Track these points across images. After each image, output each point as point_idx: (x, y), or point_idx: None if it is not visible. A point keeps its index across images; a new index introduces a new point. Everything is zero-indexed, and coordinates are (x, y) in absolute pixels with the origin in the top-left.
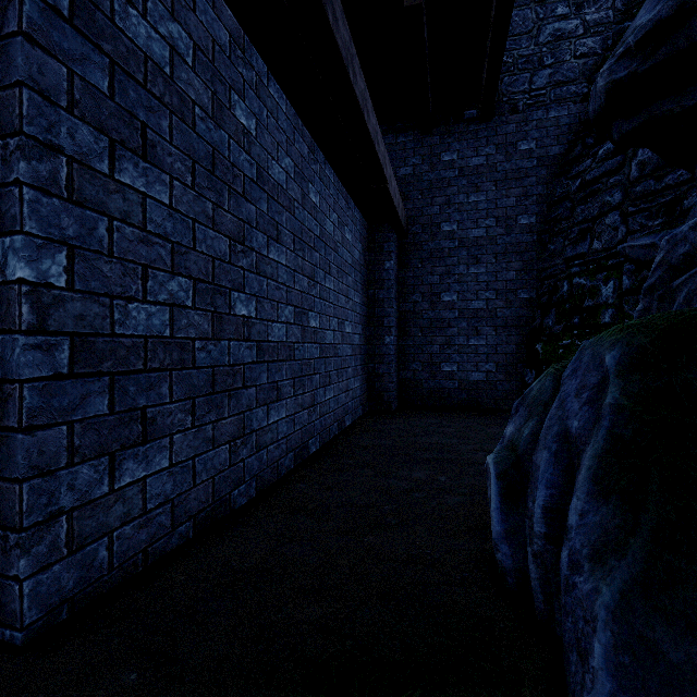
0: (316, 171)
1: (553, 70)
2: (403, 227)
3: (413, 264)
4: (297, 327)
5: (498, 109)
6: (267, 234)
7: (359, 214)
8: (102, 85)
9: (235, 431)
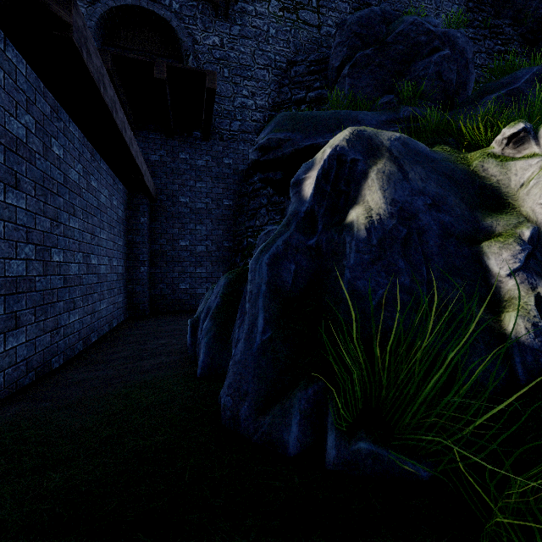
0: (95, 166)
1: (241, 123)
2: (154, 197)
3: (160, 219)
4: (85, 265)
5: (213, 135)
6: (69, 213)
7: (122, 185)
8: (1, 159)
9: (53, 326)
